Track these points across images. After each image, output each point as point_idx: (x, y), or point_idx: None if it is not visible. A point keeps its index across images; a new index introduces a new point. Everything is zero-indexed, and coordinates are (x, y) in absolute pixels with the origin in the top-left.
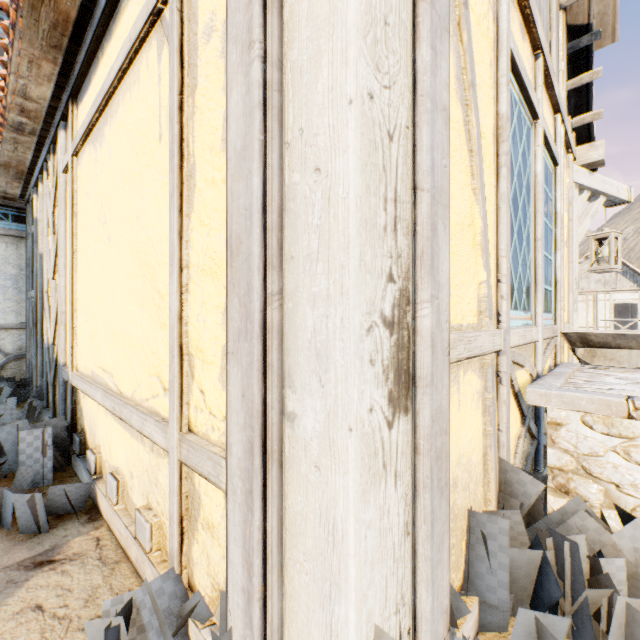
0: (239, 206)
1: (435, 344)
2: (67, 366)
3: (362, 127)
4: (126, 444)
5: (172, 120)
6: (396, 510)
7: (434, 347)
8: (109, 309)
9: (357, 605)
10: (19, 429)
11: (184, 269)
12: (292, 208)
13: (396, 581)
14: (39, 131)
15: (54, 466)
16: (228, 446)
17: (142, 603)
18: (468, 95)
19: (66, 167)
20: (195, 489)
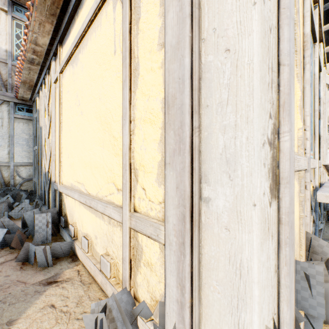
0: (174, 77)
1: (290, 158)
2: (56, 182)
3: (261, 19)
4: (92, 221)
5: (125, 39)
6: (272, 257)
7: (290, 160)
8: (81, 150)
9: (259, 313)
10: (34, 213)
11: (132, 121)
12: (207, 76)
13: (272, 299)
14: (41, 63)
15: (51, 233)
16: (165, 217)
17: (112, 306)
18: (296, 17)
19: (56, 80)
20: (138, 244)
